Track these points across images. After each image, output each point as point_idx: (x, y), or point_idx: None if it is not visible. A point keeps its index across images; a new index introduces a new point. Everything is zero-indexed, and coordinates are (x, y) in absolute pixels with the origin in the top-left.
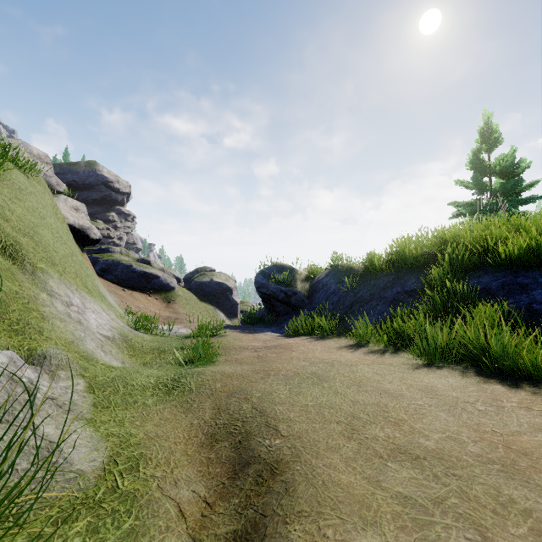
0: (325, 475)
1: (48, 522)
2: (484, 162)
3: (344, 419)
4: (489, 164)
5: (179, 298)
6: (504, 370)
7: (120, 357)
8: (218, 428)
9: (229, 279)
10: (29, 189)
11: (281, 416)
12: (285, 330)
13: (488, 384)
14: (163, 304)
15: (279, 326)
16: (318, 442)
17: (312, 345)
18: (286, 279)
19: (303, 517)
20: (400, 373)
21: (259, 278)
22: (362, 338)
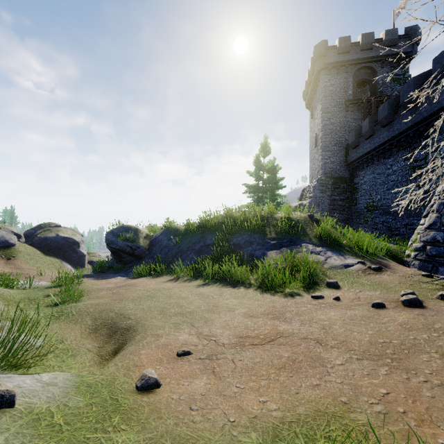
0: (149, 324)
1: (36, 357)
2: (259, 162)
3: (160, 309)
4: (261, 163)
5: (21, 254)
6: (233, 282)
7: None
8: (97, 325)
9: (76, 233)
10: None
11: (131, 313)
12: (131, 274)
13: (224, 288)
14: (1, 261)
15: (126, 272)
16: (147, 317)
17: (150, 281)
18: (132, 237)
19: (140, 334)
20: (191, 289)
21: (109, 236)
22: (179, 274)
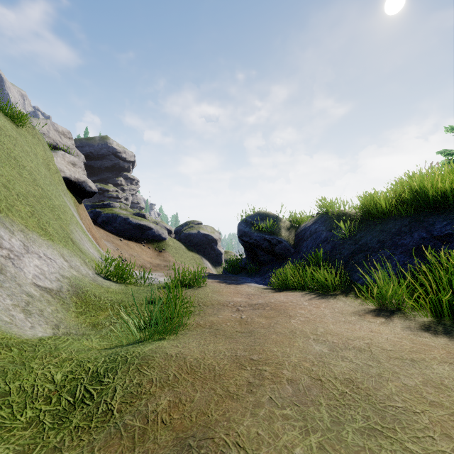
0: None
1: None
2: None
3: None
4: None
5: (170, 247)
6: None
7: (58, 318)
8: None
9: (214, 231)
10: (7, 132)
11: None
12: (270, 281)
13: None
14: (154, 253)
15: (262, 276)
16: None
17: (314, 306)
18: (270, 227)
19: None
20: None
21: (241, 226)
22: (389, 300)
